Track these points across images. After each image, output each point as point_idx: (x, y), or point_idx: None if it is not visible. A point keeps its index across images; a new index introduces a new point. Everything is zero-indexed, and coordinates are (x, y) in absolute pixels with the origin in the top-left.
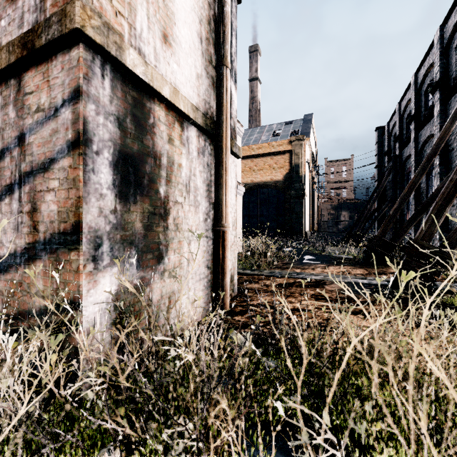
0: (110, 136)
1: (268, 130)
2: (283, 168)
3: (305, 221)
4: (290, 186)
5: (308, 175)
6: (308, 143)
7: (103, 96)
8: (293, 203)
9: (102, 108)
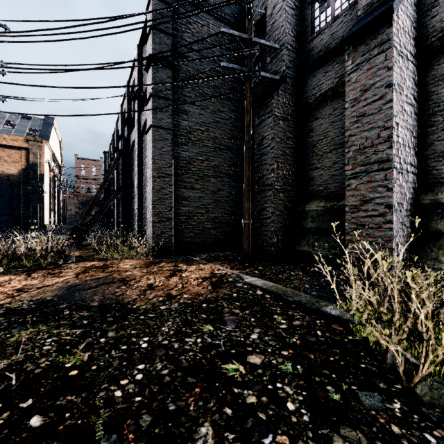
0: None
1: None
2: (18, 163)
3: (44, 215)
4: (27, 182)
5: (48, 173)
6: (47, 145)
7: None
8: (30, 198)
9: None
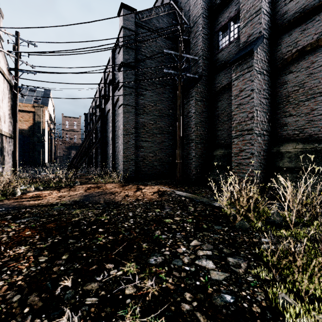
0: None
1: None
2: (28, 122)
3: (45, 156)
4: (34, 134)
5: (47, 128)
6: (47, 109)
7: None
8: (36, 145)
9: None
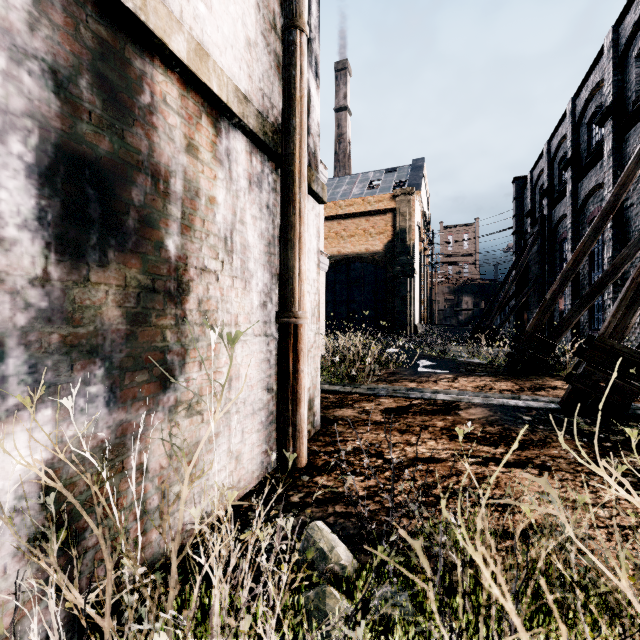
0: (29, 105)
1: (361, 180)
2: (383, 235)
3: (414, 309)
4: (393, 260)
5: (418, 244)
6: (418, 198)
7: (5, 7)
8: (397, 283)
9: (3, 33)
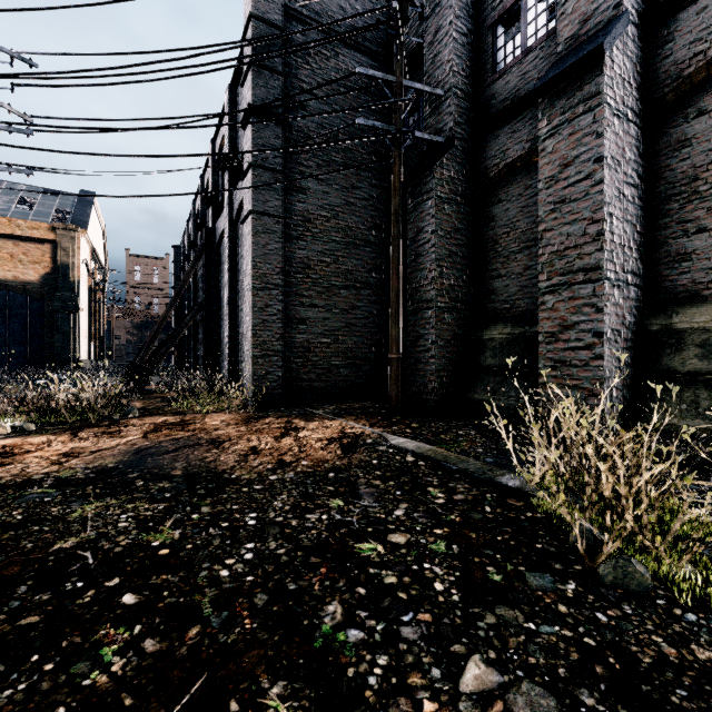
0: None
1: (7, 191)
2: (39, 265)
3: (80, 345)
4: (53, 294)
5: (86, 280)
6: (85, 237)
7: None
8: (58, 319)
9: None
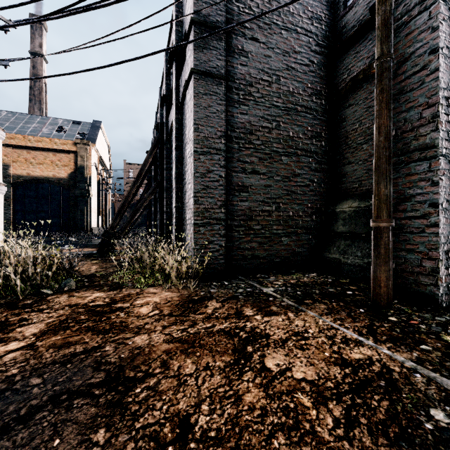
0: None
1: (52, 123)
2: (67, 167)
3: (91, 218)
4: (75, 185)
5: (95, 176)
6: (94, 148)
7: None
8: (78, 201)
9: None
